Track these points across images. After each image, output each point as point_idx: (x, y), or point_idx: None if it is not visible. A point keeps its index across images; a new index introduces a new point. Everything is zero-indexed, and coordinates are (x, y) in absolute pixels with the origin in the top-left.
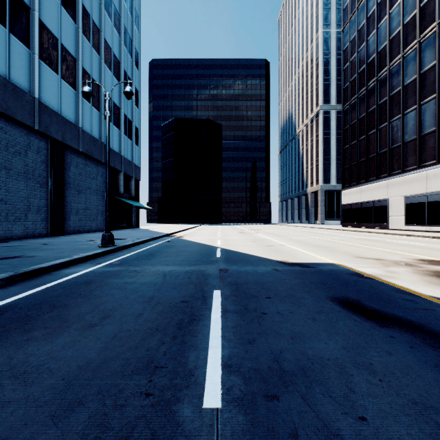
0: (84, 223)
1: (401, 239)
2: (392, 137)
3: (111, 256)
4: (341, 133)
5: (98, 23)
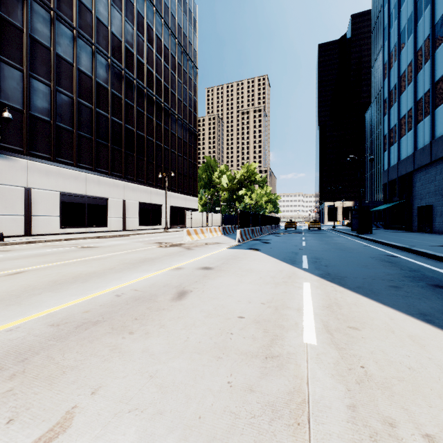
0: None
1: None
2: None
3: (437, 263)
4: None
5: None
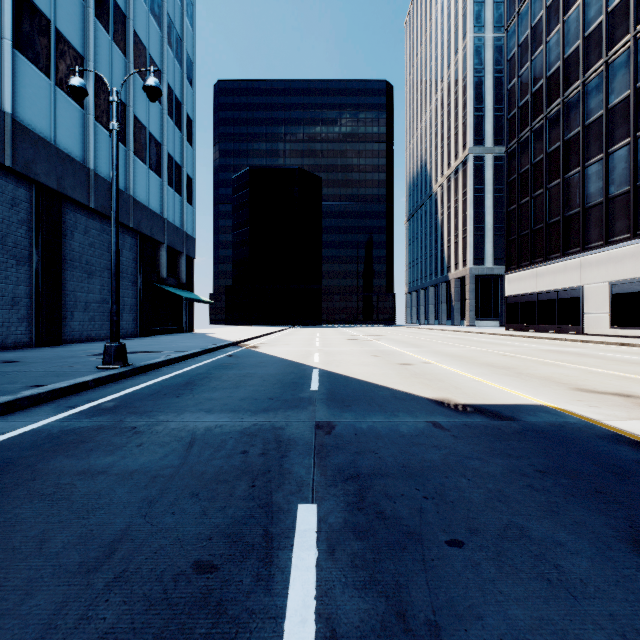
0: (98, 324)
1: (618, 351)
2: (589, 190)
3: (110, 387)
4: (500, 190)
5: (124, 4)
